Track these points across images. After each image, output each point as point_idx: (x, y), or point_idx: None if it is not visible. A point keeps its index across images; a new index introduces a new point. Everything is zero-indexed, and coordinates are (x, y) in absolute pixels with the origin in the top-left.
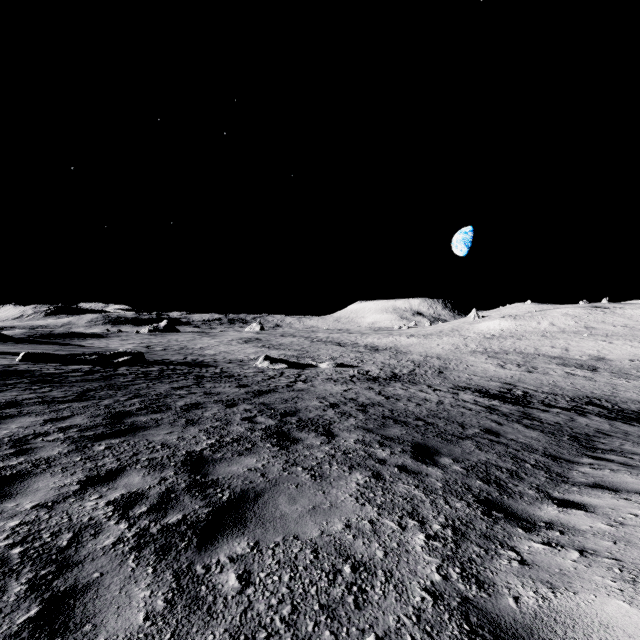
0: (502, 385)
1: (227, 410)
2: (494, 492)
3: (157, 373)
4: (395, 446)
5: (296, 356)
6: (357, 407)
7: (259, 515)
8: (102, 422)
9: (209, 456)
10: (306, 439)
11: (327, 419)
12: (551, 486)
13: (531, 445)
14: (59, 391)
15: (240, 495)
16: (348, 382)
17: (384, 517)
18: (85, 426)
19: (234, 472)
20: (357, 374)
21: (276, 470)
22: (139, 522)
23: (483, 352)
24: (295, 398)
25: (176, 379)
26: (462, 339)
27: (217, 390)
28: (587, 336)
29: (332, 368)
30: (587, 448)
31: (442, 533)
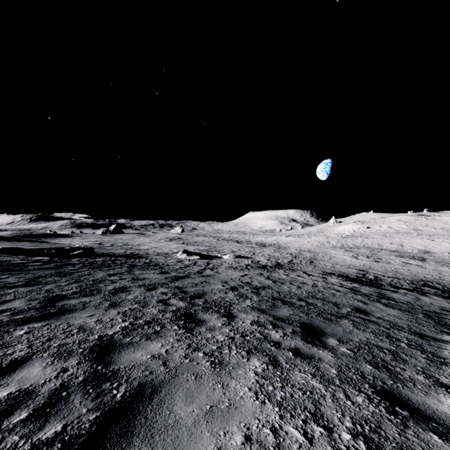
0: (358, 271)
1: (147, 293)
2: (387, 379)
3: (100, 263)
4: (286, 327)
5: (206, 250)
6: (252, 290)
7: (150, 422)
8: (36, 305)
9: (118, 341)
10: (209, 321)
11: (228, 301)
12: (434, 369)
13: (396, 323)
14: (14, 278)
15: (136, 391)
16: (244, 269)
17: (287, 422)
18: (19, 309)
19: (137, 360)
20: (251, 263)
21: (178, 357)
22: (7, 439)
23: (341, 247)
24: (203, 282)
25: (113, 267)
26: (325, 238)
27: (143, 276)
28: (416, 236)
29: (232, 259)
30: (442, 325)
31: (355, 448)
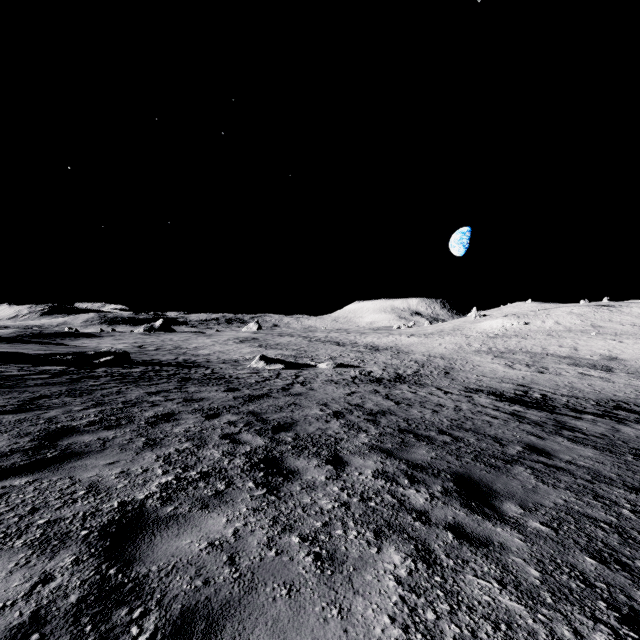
0: (516, 387)
1: (205, 423)
2: (632, 588)
3: (138, 375)
4: (431, 482)
5: (294, 356)
6: (366, 416)
7: None
8: (25, 445)
9: (152, 512)
10: (305, 471)
11: (331, 435)
12: None
13: (599, 471)
14: (1, 398)
15: (175, 629)
16: (350, 384)
17: None
18: None
19: (182, 553)
20: (359, 375)
21: (256, 545)
22: None
23: (488, 352)
24: (292, 405)
25: (157, 382)
26: (465, 338)
27: (200, 395)
28: (595, 335)
29: (332, 368)
30: None
31: None
